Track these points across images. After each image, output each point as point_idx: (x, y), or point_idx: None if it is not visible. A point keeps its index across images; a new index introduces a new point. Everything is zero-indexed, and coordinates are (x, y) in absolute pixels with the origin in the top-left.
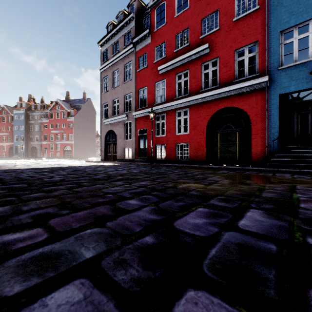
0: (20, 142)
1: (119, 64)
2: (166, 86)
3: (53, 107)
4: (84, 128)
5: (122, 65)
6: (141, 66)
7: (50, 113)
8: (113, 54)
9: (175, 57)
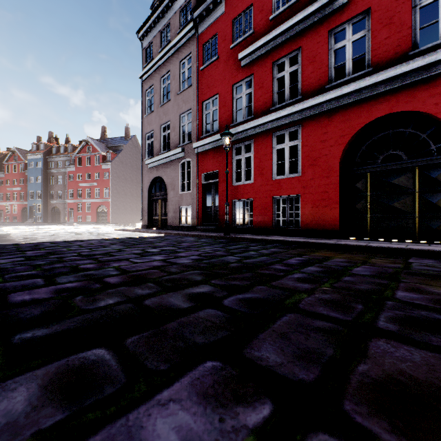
0: (36, 200)
1: (171, 62)
2: (255, 87)
3: (82, 150)
4: (127, 180)
5: (175, 63)
6: (208, 59)
7: (78, 158)
8: (162, 48)
9: (271, 30)
